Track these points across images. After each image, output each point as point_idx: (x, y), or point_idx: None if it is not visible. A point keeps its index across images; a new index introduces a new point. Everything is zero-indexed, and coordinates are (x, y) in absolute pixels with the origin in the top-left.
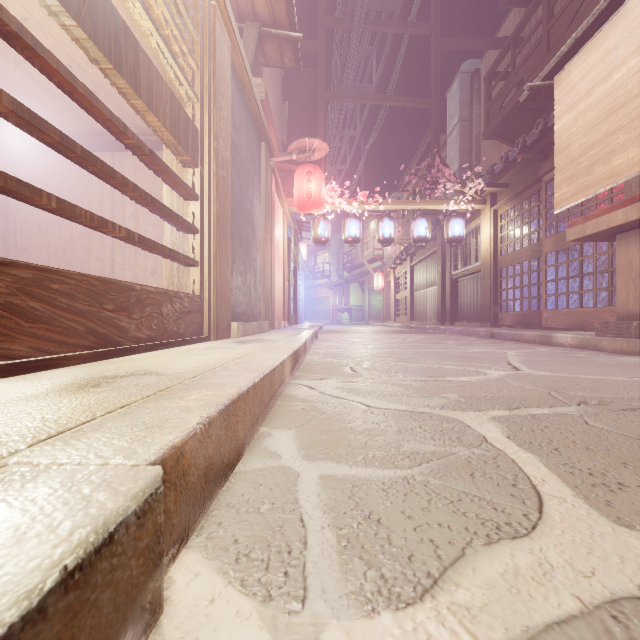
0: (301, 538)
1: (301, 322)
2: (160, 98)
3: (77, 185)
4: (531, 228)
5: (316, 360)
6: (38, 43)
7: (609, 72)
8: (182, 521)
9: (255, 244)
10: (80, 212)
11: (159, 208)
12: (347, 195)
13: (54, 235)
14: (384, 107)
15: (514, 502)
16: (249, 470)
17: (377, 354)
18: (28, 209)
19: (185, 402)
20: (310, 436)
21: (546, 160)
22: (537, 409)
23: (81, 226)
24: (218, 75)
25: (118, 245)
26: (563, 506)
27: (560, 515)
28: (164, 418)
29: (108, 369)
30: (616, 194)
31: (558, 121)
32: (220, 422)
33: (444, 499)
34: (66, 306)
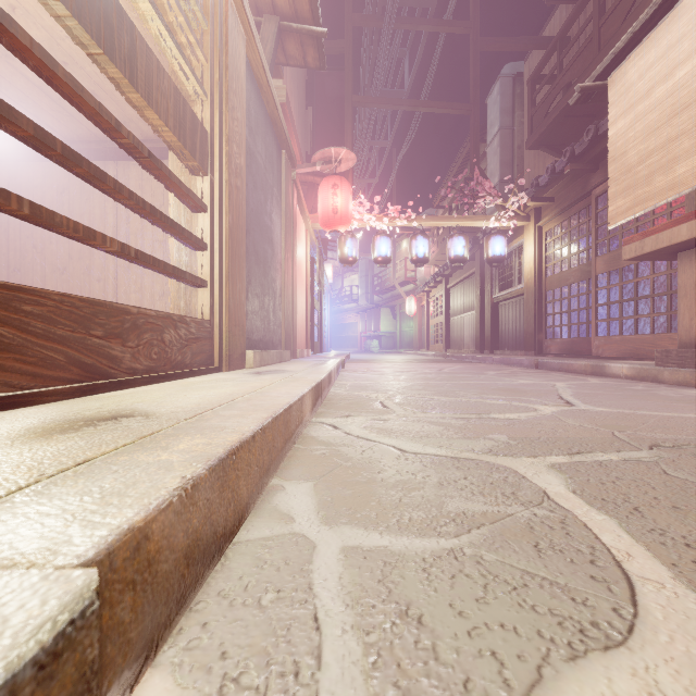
0: (314, 649)
1: (326, 350)
2: (162, 93)
3: (76, 198)
4: (580, 246)
5: (342, 393)
6: (5, 15)
7: (671, 69)
8: (146, 630)
9: (274, 263)
10: (61, 220)
11: (160, 219)
12: (377, 210)
13: (51, 254)
14: (417, 114)
15: (597, 588)
16: (252, 539)
17: (410, 386)
18: (22, 225)
19: (168, 454)
20: (332, 491)
21: (597, 171)
22: (603, 454)
23: (81, 244)
24: (231, 71)
25: (122, 265)
26: (663, 595)
27: (662, 610)
28: (132, 480)
29: (90, 407)
30: (676, 208)
31: (612, 126)
32: (211, 482)
33: (504, 584)
34: (42, 332)
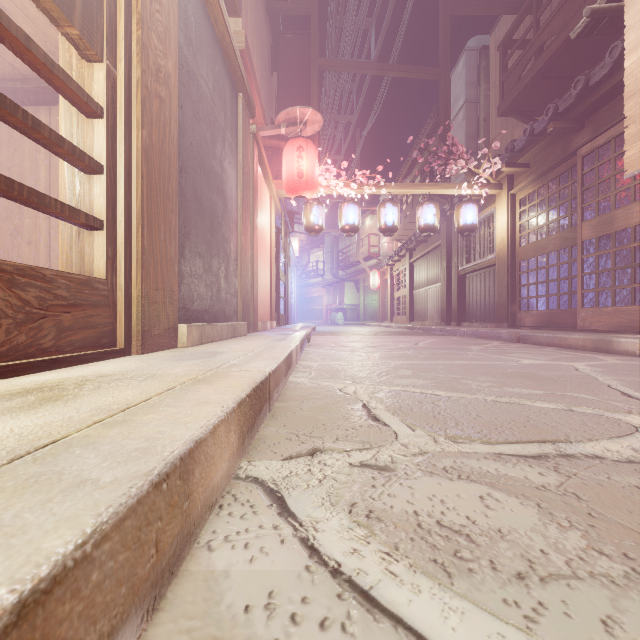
0: None
1: (293, 322)
2: None
3: (2, 148)
4: (560, 212)
5: (305, 385)
6: None
7: None
8: None
9: (227, 221)
10: None
11: None
12: (344, 177)
13: None
14: (383, 87)
15: None
16: None
17: (395, 370)
18: None
19: None
20: None
21: (582, 130)
22: None
23: (7, 200)
24: None
25: (55, 225)
26: None
27: None
28: None
29: None
30: None
31: (631, 54)
32: None
33: None
34: None
